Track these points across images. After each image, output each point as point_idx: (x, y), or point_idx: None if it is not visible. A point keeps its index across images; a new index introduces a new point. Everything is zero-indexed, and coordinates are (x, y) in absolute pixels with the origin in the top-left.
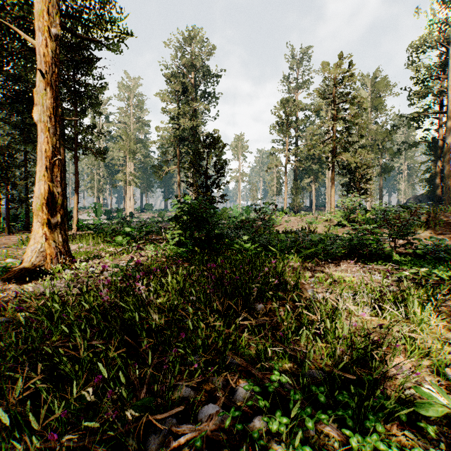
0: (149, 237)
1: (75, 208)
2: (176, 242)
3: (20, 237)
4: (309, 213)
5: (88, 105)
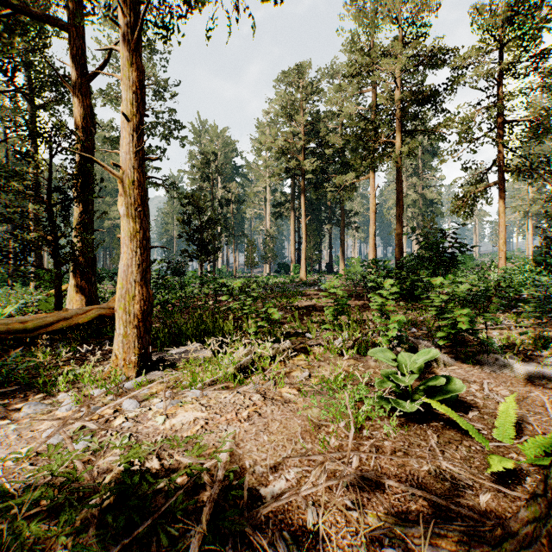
0: None
1: None
2: None
3: None
4: None
5: None
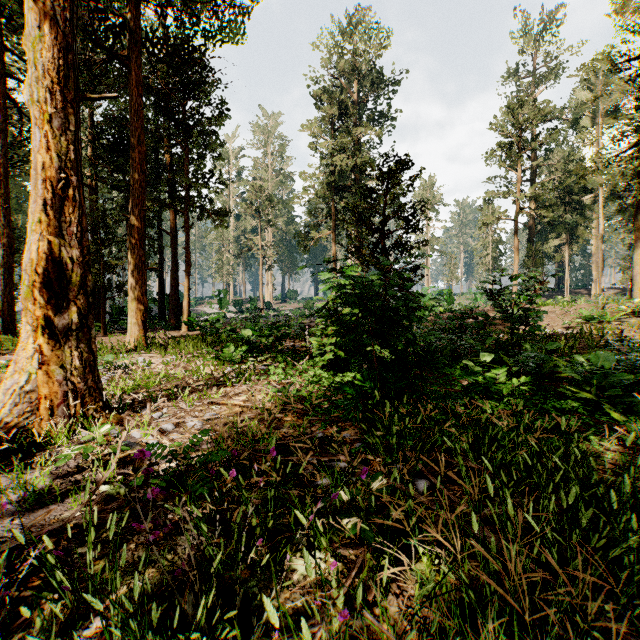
0: (285, 343)
1: (186, 298)
2: (328, 360)
3: (112, 339)
4: (574, 300)
5: (205, 147)
